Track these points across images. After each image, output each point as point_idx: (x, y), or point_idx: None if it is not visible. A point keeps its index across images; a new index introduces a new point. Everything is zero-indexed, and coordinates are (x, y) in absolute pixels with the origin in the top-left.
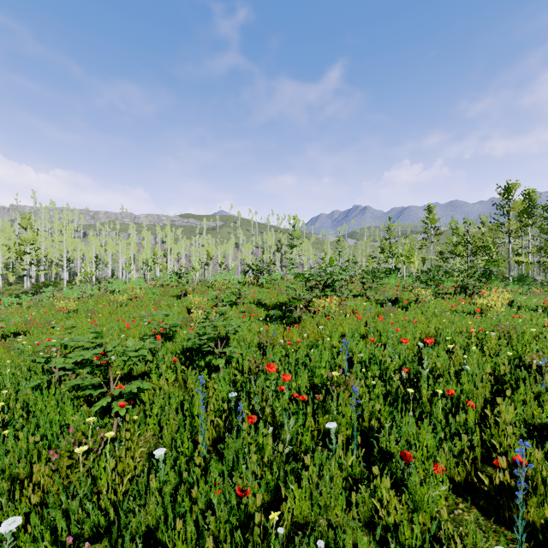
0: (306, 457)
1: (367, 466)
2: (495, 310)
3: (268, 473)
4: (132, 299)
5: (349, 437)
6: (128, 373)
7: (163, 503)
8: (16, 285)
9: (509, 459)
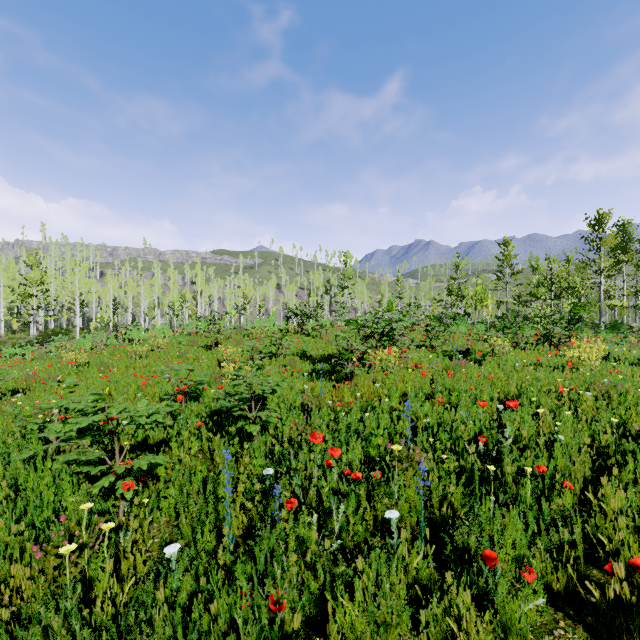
0: (359, 560)
1: (438, 566)
2: (588, 364)
3: (311, 578)
4: (154, 350)
5: (414, 527)
6: (143, 441)
7: (173, 619)
8: (21, 333)
9: (621, 560)
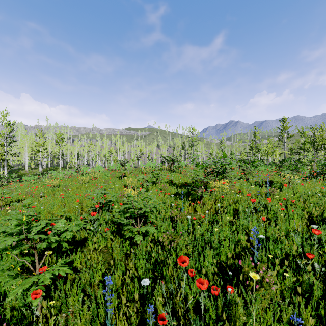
0: None
1: None
2: None
3: None
4: (92, 178)
5: None
6: (72, 239)
7: None
8: (35, 169)
9: None
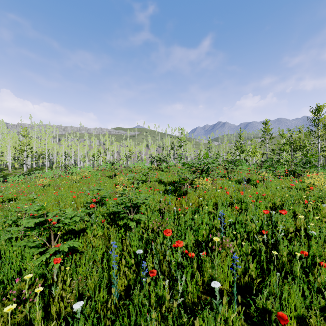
0: (197, 321)
1: (244, 317)
2: (319, 187)
3: None
4: (83, 178)
5: (227, 289)
6: (72, 229)
7: None
8: (19, 169)
9: None
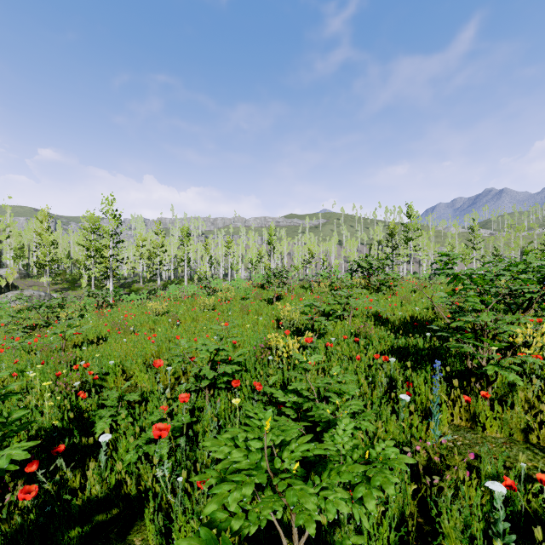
0: None
1: None
2: None
3: None
4: (222, 301)
5: None
6: (113, 490)
7: None
8: (153, 282)
9: None
